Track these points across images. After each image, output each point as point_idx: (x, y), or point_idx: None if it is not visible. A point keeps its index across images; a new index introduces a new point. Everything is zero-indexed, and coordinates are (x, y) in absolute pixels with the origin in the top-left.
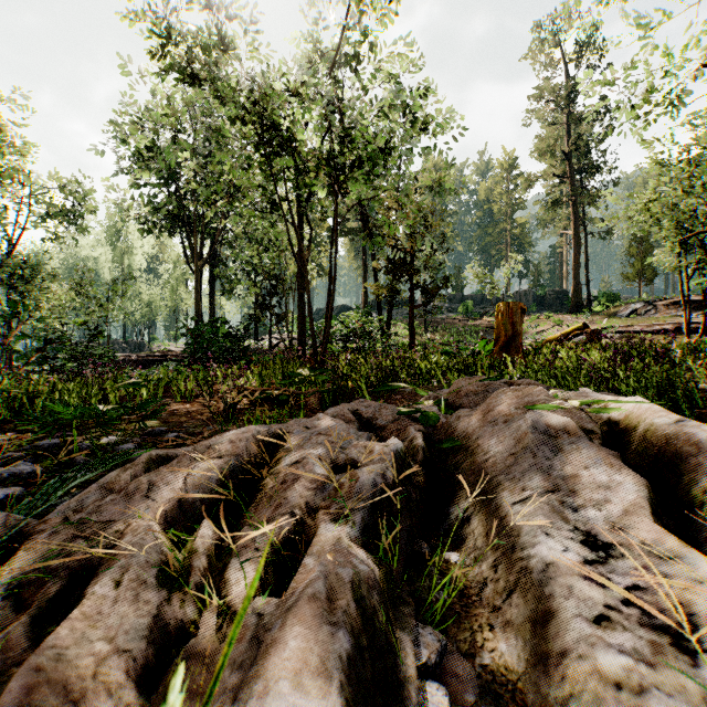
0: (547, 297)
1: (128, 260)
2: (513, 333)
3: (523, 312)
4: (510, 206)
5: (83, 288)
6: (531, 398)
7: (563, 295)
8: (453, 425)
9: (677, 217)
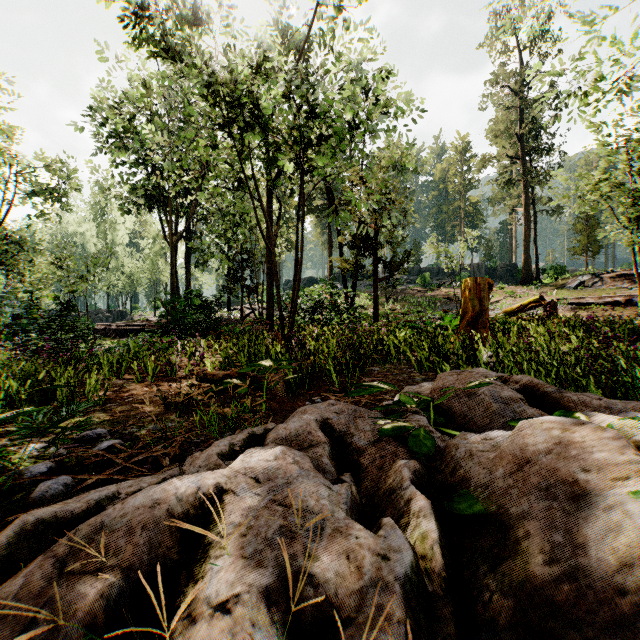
0: (498, 270)
1: (112, 235)
2: (480, 308)
3: (490, 287)
4: (464, 185)
5: (63, 262)
6: (609, 454)
7: (513, 268)
8: (463, 466)
9: (634, 193)
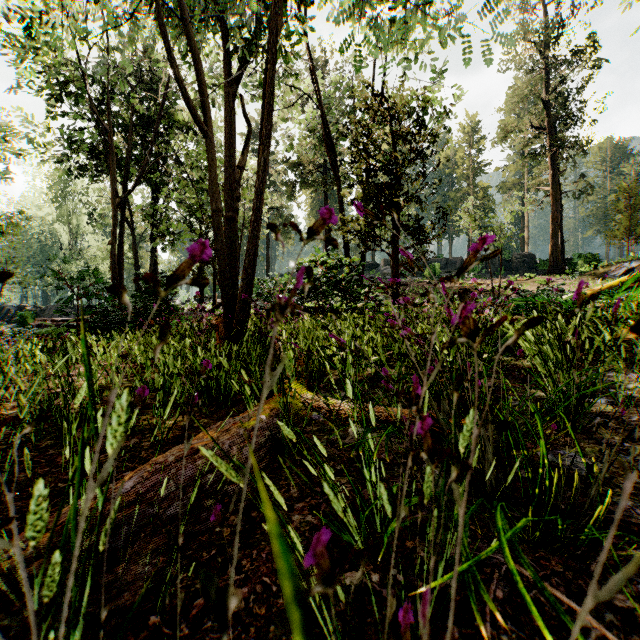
0: (514, 261)
1: (77, 220)
2: None
3: None
4: (474, 169)
5: None
6: None
7: (531, 259)
8: None
9: None
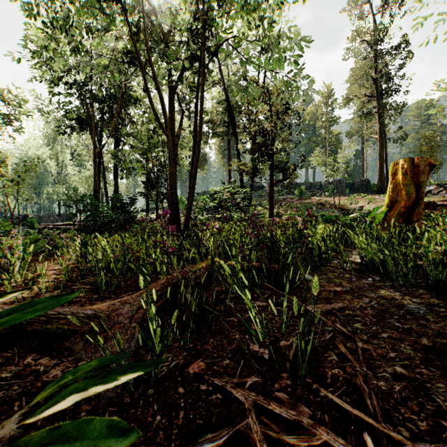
0: (355, 184)
1: (62, 157)
2: (415, 196)
3: (430, 169)
4: (329, 121)
5: None
6: None
7: (367, 182)
8: None
9: None
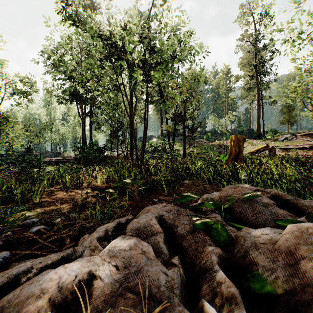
0: (244, 132)
1: (53, 114)
2: (239, 151)
3: (244, 140)
4: (227, 90)
5: (28, 128)
6: None
7: (252, 131)
8: (251, 254)
9: None
